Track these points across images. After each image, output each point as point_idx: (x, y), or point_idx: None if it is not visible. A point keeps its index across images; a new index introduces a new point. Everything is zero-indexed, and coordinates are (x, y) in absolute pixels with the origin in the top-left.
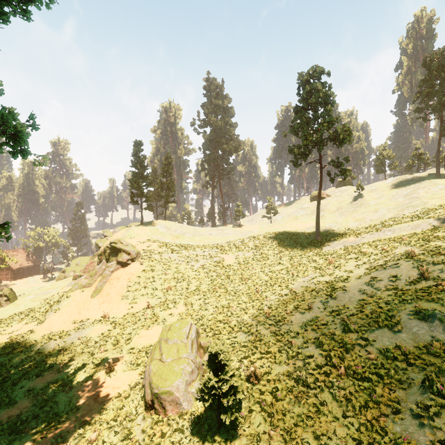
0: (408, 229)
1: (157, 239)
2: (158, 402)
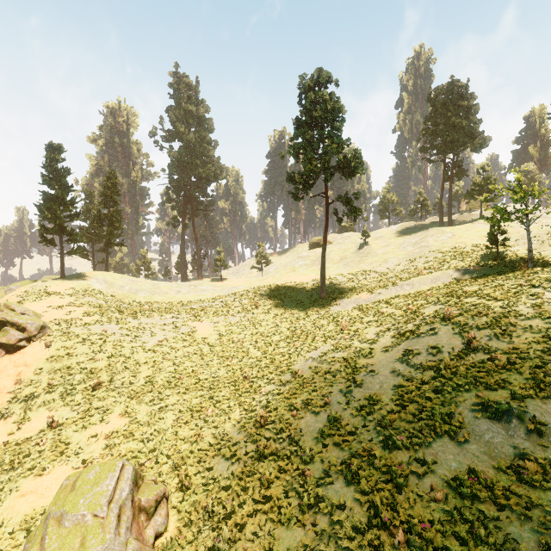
0: (428, 283)
1: (87, 301)
2: None
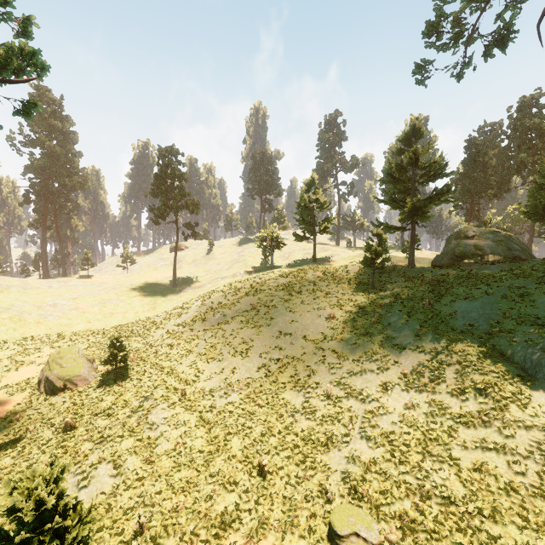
0: (230, 277)
1: None
2: (70, 383)
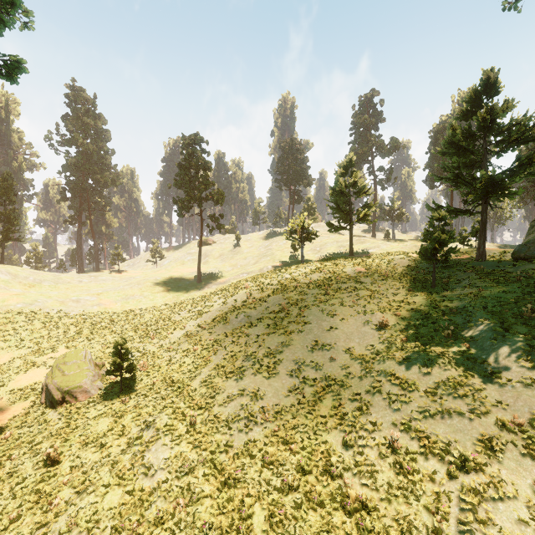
0: (256, 272)
1: (1, 289)
2: (69, 396)
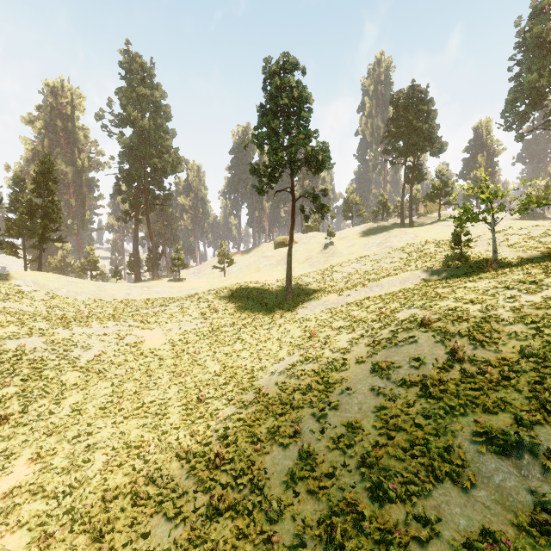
0: (397, 284)
1: (7, 307)
2: None
